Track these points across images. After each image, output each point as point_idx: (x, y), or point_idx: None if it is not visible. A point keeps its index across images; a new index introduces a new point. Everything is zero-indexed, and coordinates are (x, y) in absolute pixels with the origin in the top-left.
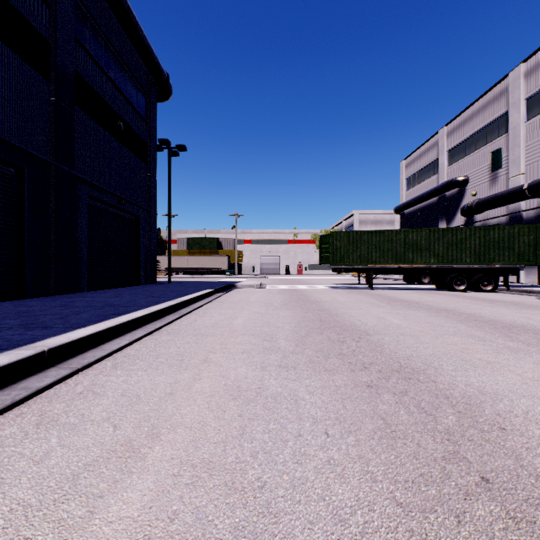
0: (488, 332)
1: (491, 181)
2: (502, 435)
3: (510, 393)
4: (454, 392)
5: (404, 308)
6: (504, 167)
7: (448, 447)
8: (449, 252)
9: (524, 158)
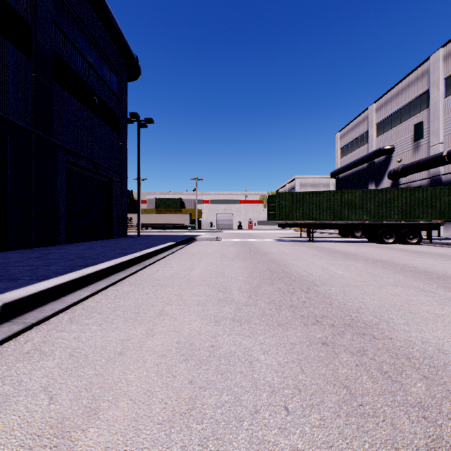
0: (426, 283)
1: (414, 150)
2: None
3: None
4: (413, 351)
5: (344, 259)
6: (425, 137)
7: (428, 429)
8: (379, 210)
9: (443, 129)
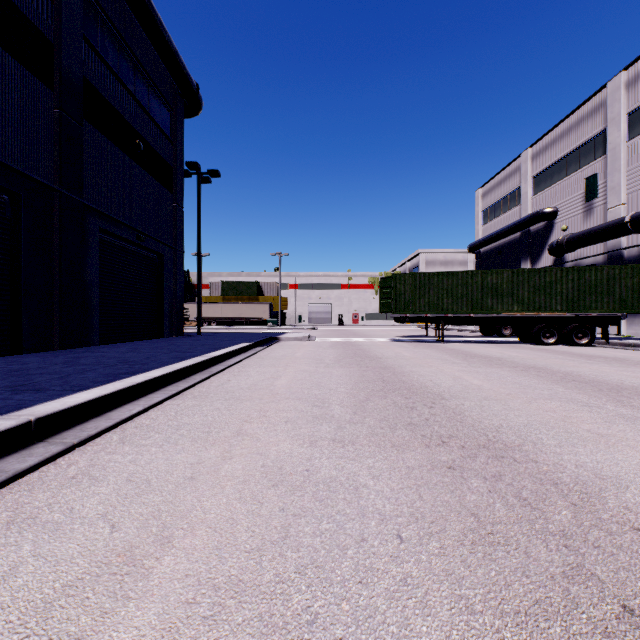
0: (593, 396)
1: (585, 213)
2: (638, 540)
3: (637, 478)
4: (563, 476)
5: (484, 365)
6: (601, 196)
7: (568, 558)
8: (536, 298)
9: (625, 185)
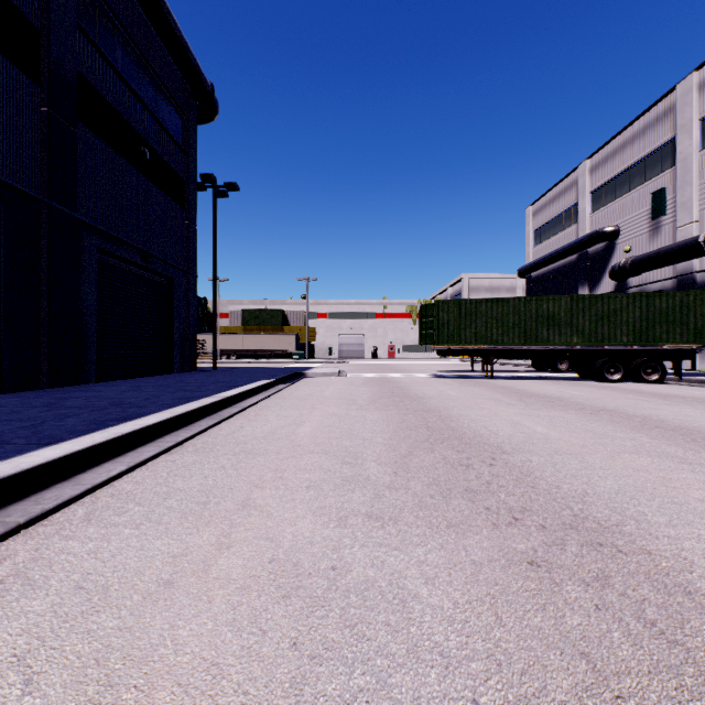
0: (688, 448)
1: (651, 233)
2: None
3: None
4: (694, 579)
5: (545, 407)
6: (669, 213)
7: None
8: (598, 328)
9: (698, 200)
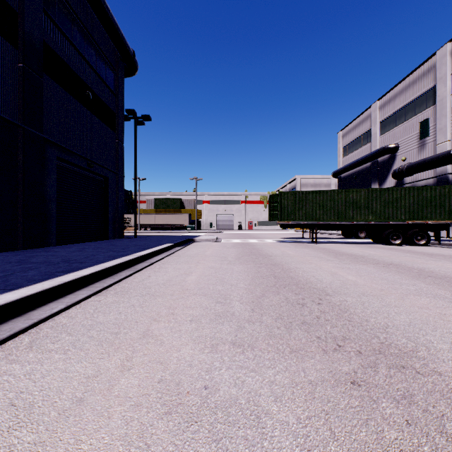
0: None
1: (419, 148)
2: None
3: None
4: None
5: (352, 262)
6: (431, 135)
7: None
8: (385, 210)
9: (450, 126)
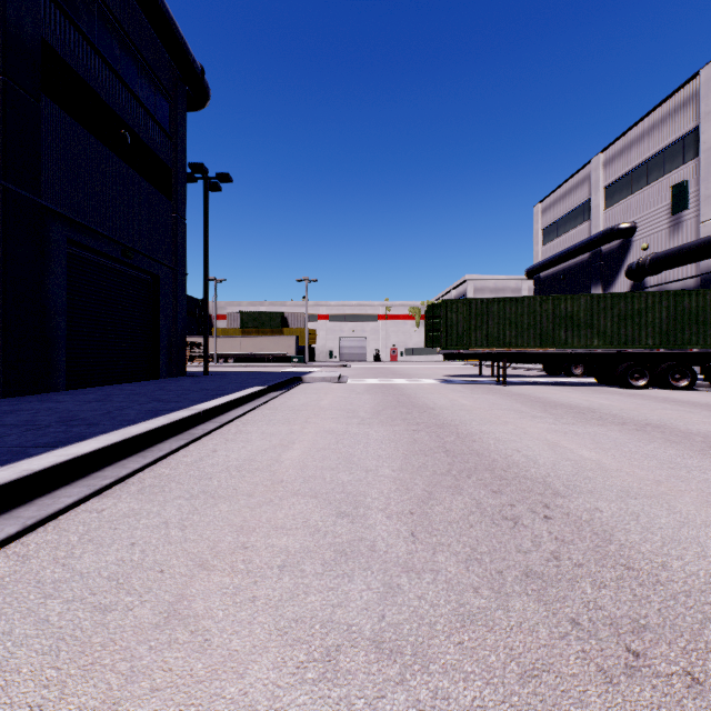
0: None
1: (672, 228)
2: None
3: None
4: None
5: (578, 421)
6: (692, 207)
7: None
8: (621, 330)
9: None
